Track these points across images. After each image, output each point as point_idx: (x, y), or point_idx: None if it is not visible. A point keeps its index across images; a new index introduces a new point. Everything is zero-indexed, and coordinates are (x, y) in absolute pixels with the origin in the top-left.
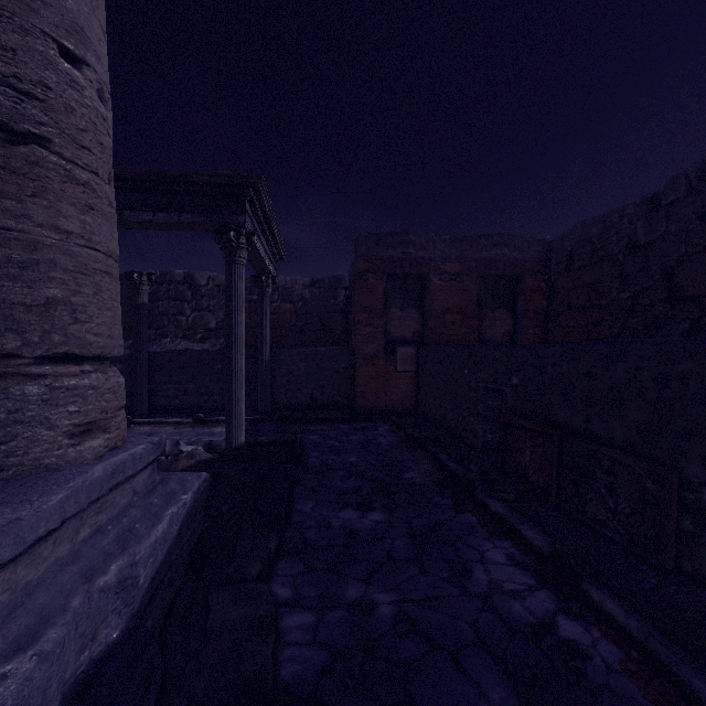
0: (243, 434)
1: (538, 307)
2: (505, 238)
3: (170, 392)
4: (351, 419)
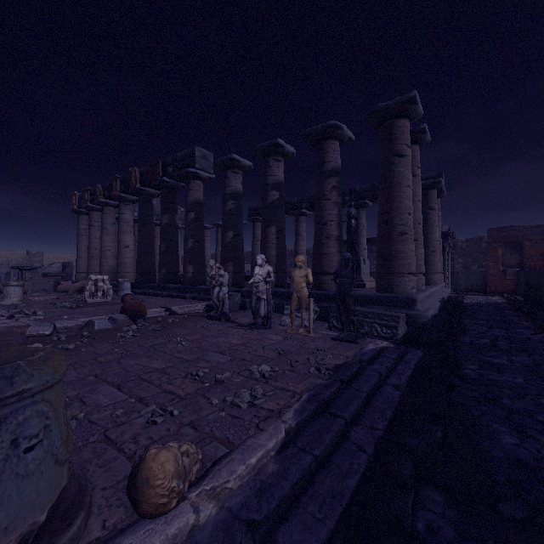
0: None
1: None
2: None
3: None
4: (483, 295)
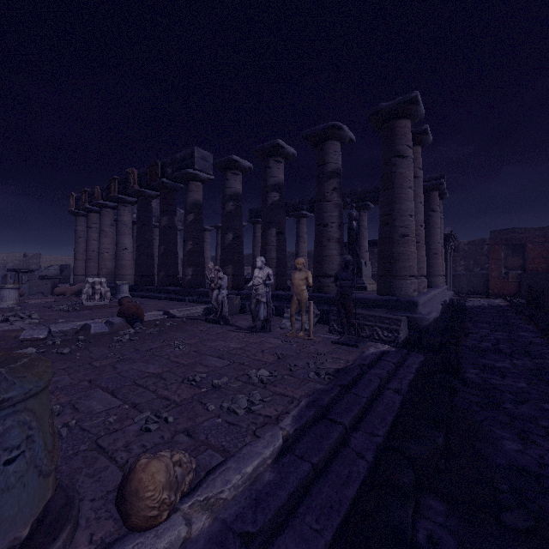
0: None
1: None
2: None
3: None
4: (486, 298)
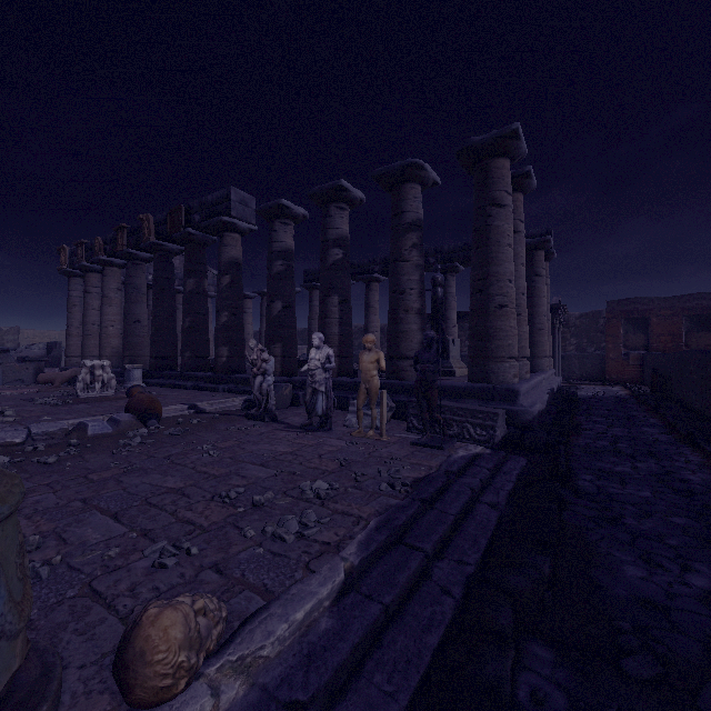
0: None
1: None
2: (703, 295)
3: None
4: (602, 385)
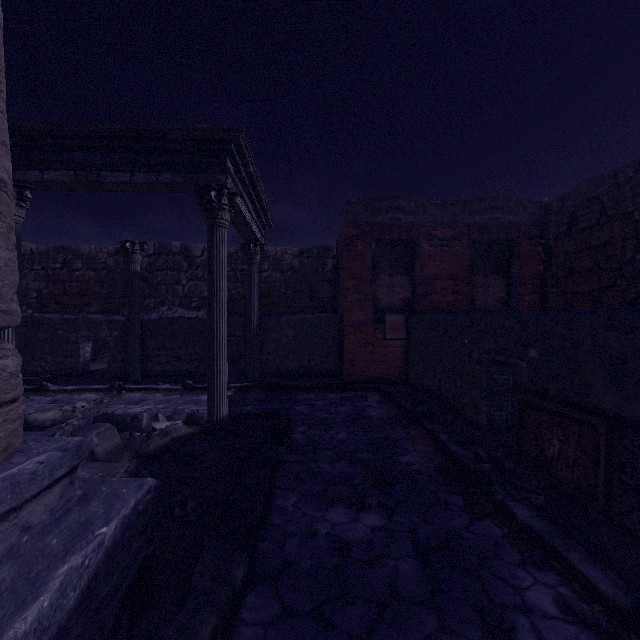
0: (225, 406)
1: (535, 272)
2: (499, 201)
3: (163, 358)
4: (339, 388)
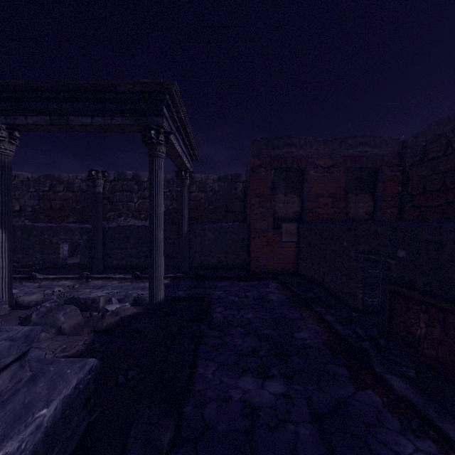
0: (162, 292)
1: (395, 191)
2: (367, 139)
3: (119, 255)
4: (247, 278)
